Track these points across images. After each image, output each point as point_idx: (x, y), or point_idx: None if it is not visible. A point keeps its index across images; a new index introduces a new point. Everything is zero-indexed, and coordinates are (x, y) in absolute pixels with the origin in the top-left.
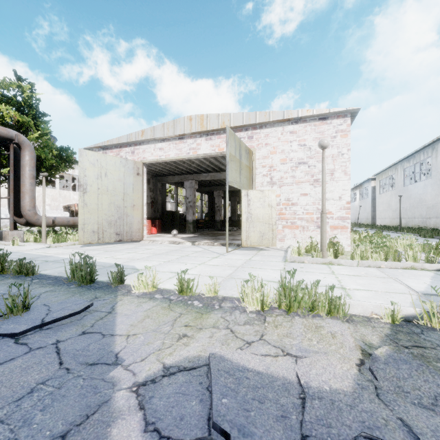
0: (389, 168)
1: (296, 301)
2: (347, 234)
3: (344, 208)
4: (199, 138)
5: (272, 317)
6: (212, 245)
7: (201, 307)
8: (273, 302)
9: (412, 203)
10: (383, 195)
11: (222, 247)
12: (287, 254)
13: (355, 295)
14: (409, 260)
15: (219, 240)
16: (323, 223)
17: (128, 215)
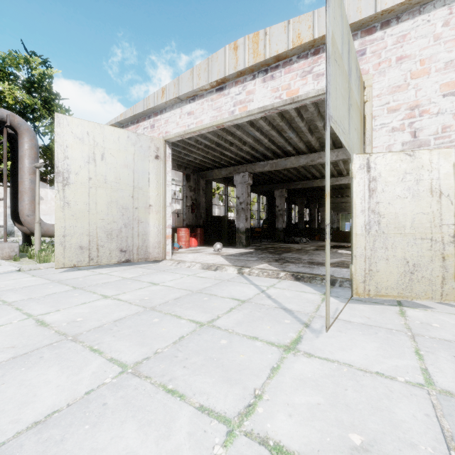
0: None
1: None
2: None
3: None
4: (251, 81)
5: None
6: (276, 278)
7: None
8: None
9: None
10: None
11: (296, 284)
12: None
13: None
14: None
15: (287, 265)
16: None
17: (141, 221)
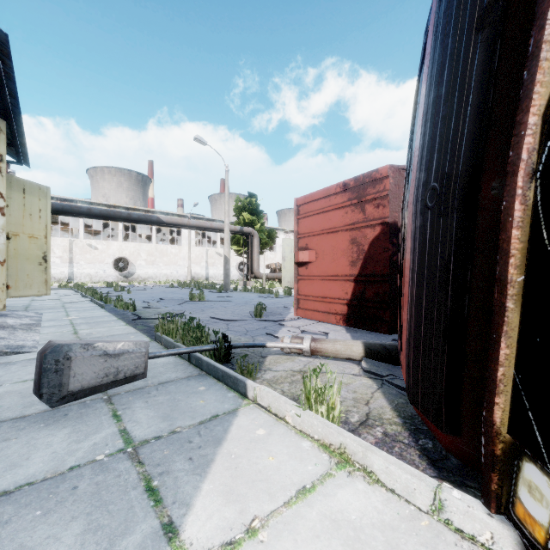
0: None
1: None
2: None
3: None
4: None
5: None
6: None
7: None
8: None
9: None
10: None
11: None
12: None
13: None
14: None
15: None
16: None
17: None
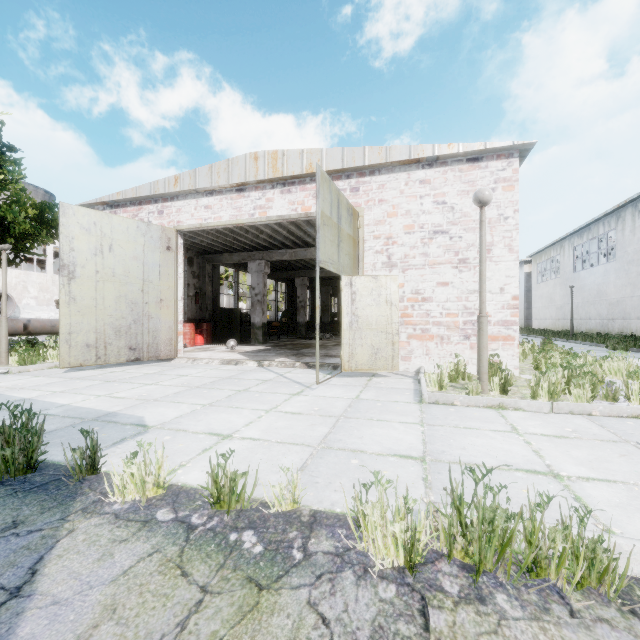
0: (551, 246)
1: (492, 546)
2: (513, 350)
3: (509, 307)
4: (271, 190)
5: (445, 611)
6: (292, 367)
7: (258, 558)
8: (433, 544)
9: (587, 297)
10: (543, 285)
11: (308, 370)
12: (421, 388)
13: (592, 498)
14: (634, 398)
15: (303, 358)
16: (482, 334)
17: (152, 317)
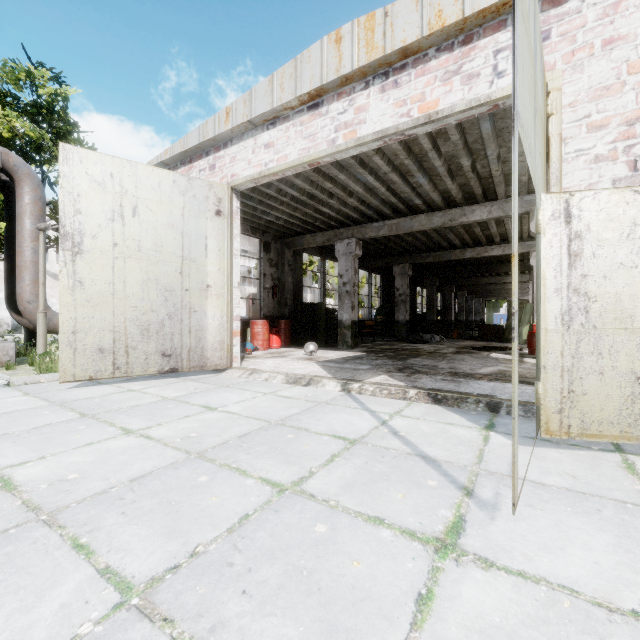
0: None
1: None
2: None
3: None
4: (362, 91)
5: None
6: (402, 399)
7: None
8: None
9: None
10: None
11: (436, 409)
12: None
13: None
14: None
15: (418, 378)
16: None
17: (194, 310)
